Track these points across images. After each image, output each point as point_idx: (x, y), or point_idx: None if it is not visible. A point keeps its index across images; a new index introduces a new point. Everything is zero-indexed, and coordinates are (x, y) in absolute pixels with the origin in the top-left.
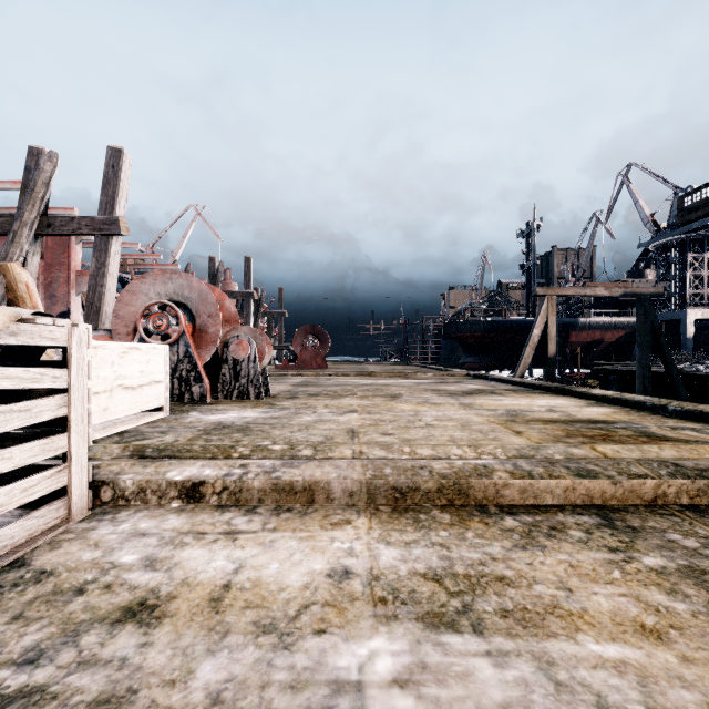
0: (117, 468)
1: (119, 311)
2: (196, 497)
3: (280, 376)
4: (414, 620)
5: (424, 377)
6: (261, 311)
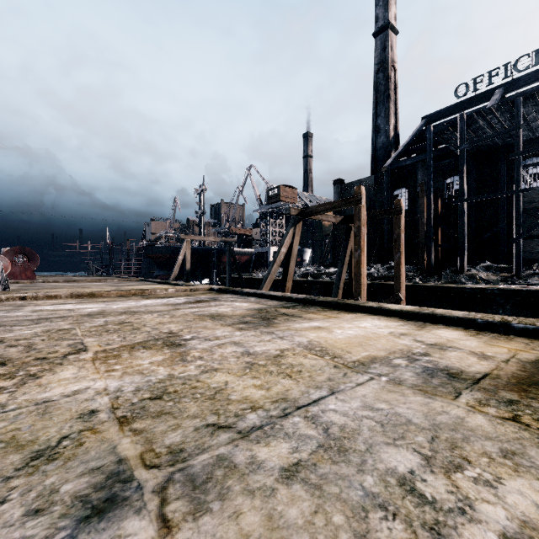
0: None
1: None
2: (24, 299)
3: None
4: (78, 301)
5: (112, 281)
6: None
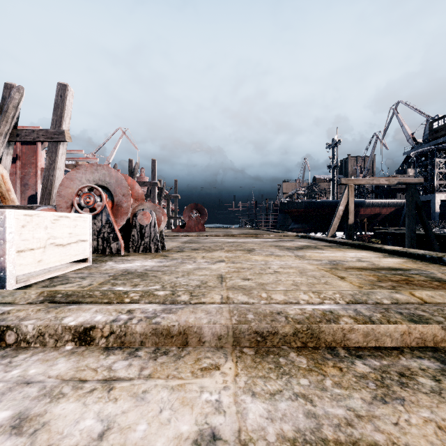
0: (24, 313)
1: (61, 192)
2: (87, 340)
3: (174, 236)
4: None
5: (268, 237)
6: (163, 195)
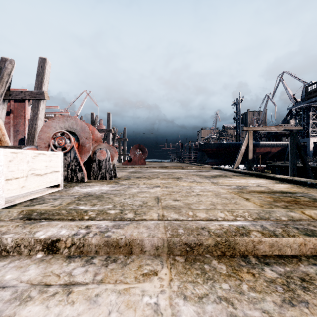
0: (6, 228)
1: (41, 136)
2: (54, 250)
3: (123, 168)
4: None
5: (191, 168)
6: (116, 138)
